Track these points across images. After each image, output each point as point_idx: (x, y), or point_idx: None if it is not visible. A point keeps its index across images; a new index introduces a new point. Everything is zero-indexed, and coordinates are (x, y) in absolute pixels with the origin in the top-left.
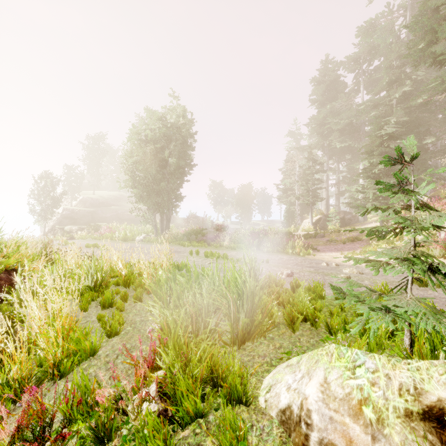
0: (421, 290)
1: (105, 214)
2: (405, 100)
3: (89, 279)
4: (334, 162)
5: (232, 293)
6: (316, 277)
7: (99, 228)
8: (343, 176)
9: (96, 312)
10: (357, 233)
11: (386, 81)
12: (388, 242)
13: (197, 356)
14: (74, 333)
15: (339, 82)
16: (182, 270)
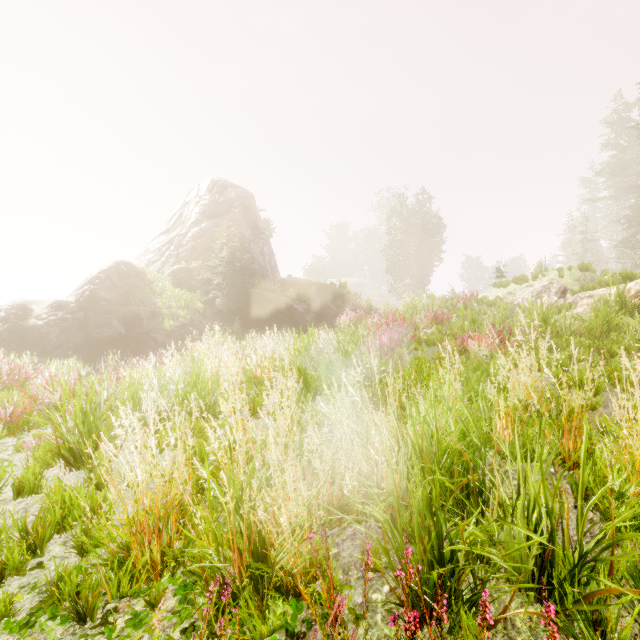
0: None
1: None
2: None
3: None
4: None
5: None
6: None
7: None
8: None
9: None
10: None
11: None
12: None
13: None
14: None
15: None
16: None
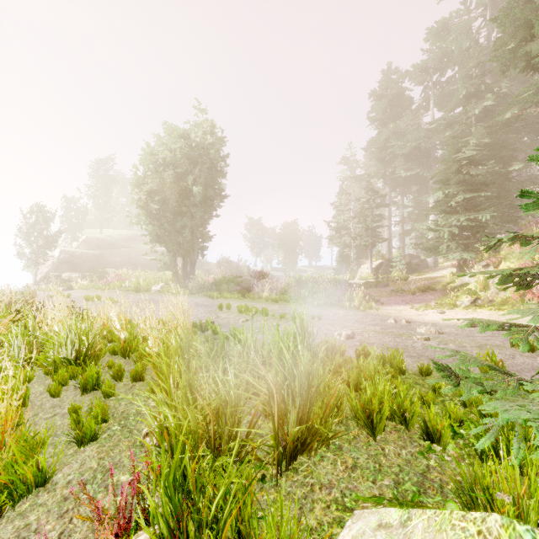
0: (527, 356)
1: (114, 259)
2: (487, 118)
3: (68, 347)
4: (397, 194)
5: (275, 371)
6: (384, 338)
7: (105, 276)
8: (409, 212)
9: (73, 398)
10: (428, 282)
11: (463, 93)
12: (470, 292)
13: (212, 509)
14: (6, 451)
15: (404, 97)
16: (206, 330)
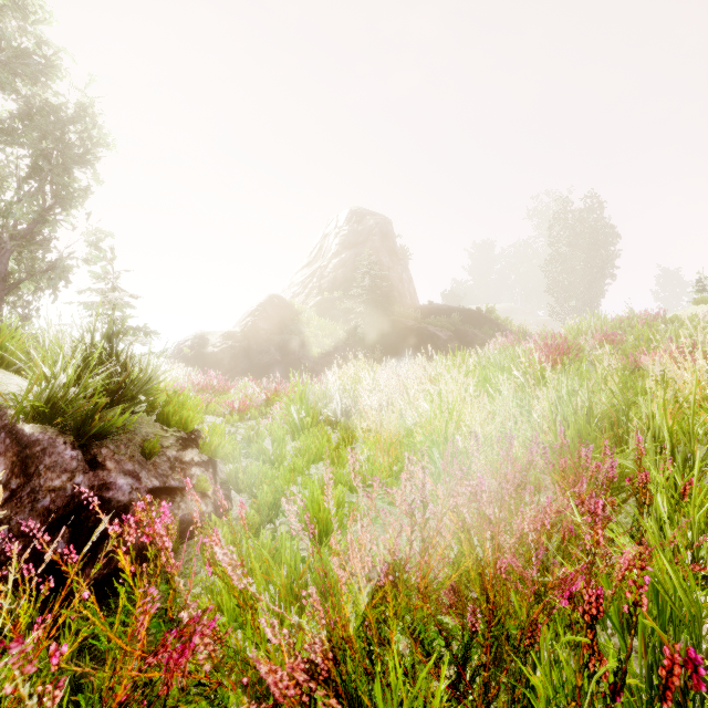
0: None
1: None
2: None
3: None
4: None
5: None
6: None
7: None
8: None
9: None
10: None
11: None
12: None
13: None
14: None
15: None
16: None
